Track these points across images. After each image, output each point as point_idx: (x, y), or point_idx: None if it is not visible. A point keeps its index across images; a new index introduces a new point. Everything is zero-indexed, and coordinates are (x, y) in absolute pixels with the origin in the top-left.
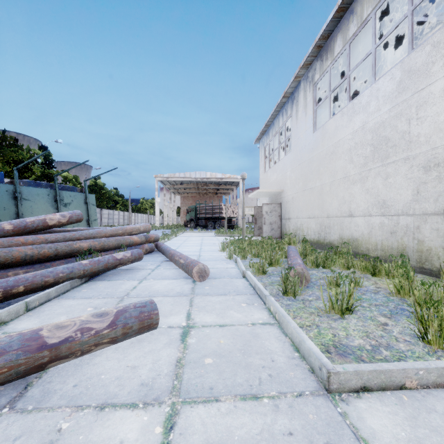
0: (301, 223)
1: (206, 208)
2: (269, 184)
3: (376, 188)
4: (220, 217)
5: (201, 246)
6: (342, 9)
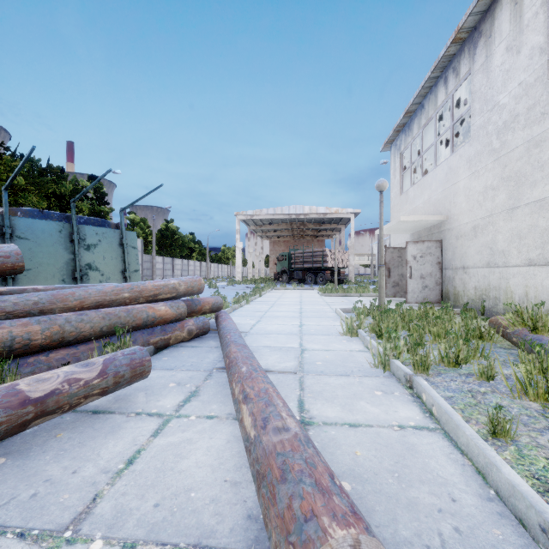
0: (502, 277)
1: (303, 255)
2: (412, 210)
3: None
4: (324, 267)
5: (301, 318)
6: None
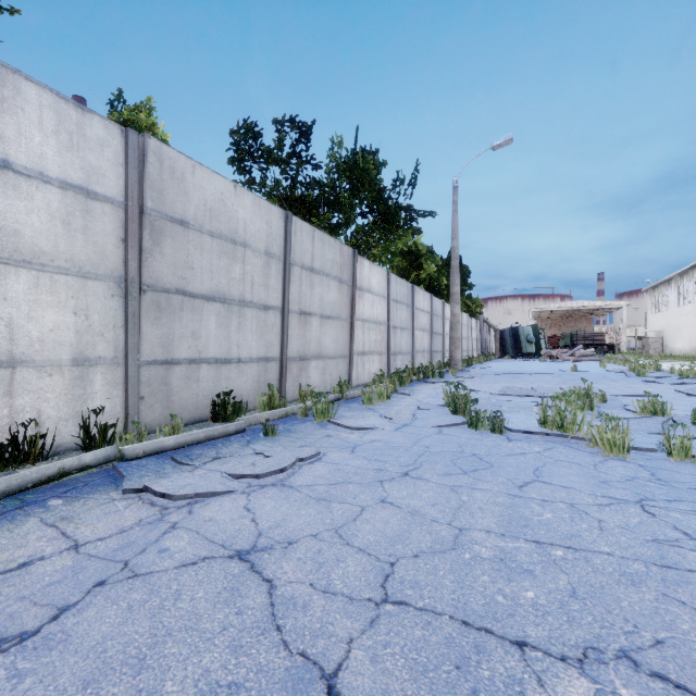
0: (672, 349)
1: (585, 335)
2: (655, 323)
3: (693, 337)
4: (602, 344)
5: None
6: (684, 270)
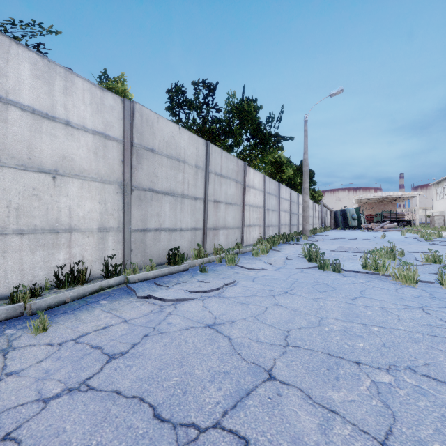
0: None
1: (390, 214)
2: (438, 206)
3: None
4: (403, 220)
5: None
6: None
